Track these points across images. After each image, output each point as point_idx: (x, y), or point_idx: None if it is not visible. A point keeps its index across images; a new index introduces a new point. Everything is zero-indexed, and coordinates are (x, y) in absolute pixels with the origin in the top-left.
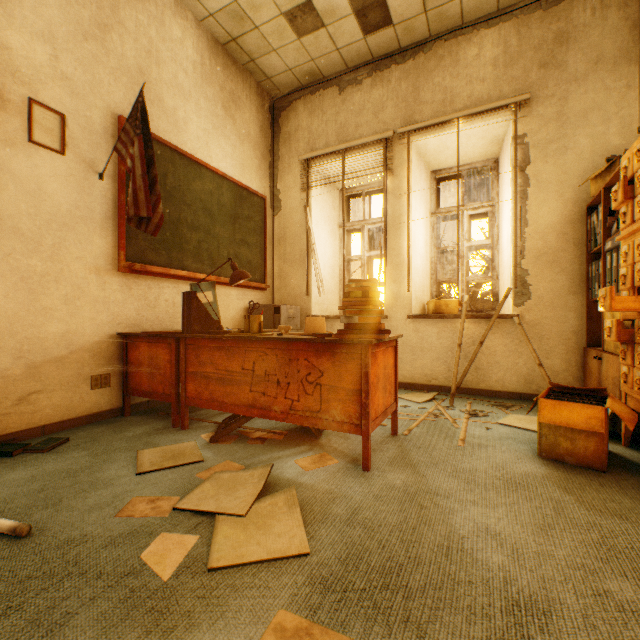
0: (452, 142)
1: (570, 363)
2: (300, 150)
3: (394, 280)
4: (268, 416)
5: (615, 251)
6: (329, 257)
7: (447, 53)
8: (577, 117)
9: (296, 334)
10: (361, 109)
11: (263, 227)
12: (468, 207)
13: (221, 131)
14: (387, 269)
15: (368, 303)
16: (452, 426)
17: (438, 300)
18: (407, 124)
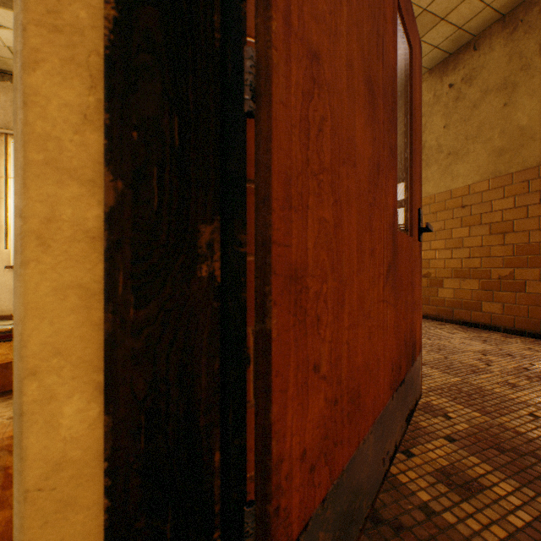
0: None
1: None
2: None
3: None
4: None
5: None
6: None
7: None
8: None
9: None
10: None
11: None
12: None
13: None
14: None
15: None
16: None
17: None
18: (7, 127)
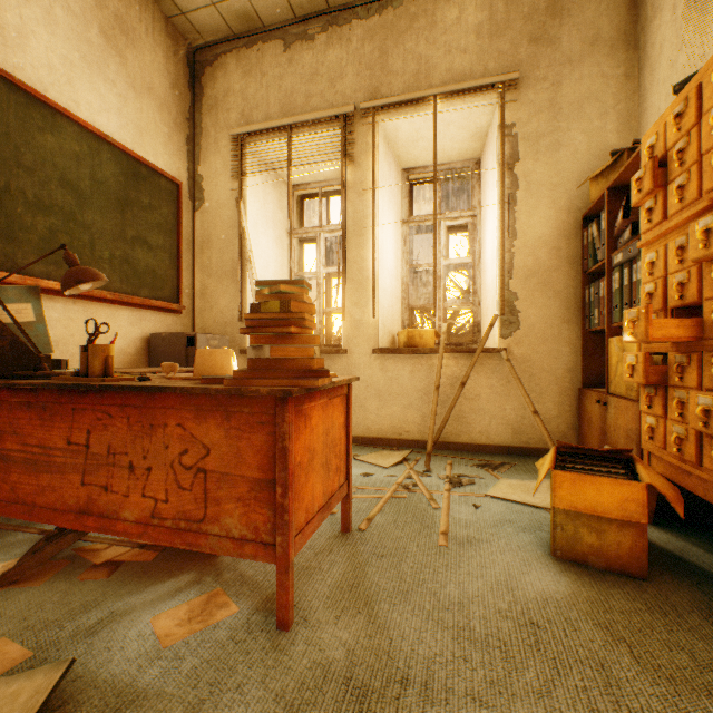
0: (428, 130)
1: (564, 408)
2: (231, 122)
3: (356, 303)
4: (113, 530)
5: (627, 265)
6: (274, 272)
7: (422, 12)
8: (572, 107)
9: (176, 378)
10: (313, 74)
11: (176, 224)
12: (446, 216)
13: (98, 68)
14: (347, 288)
15: (291, 322)
16: (429, 506)
17: (411, 330)
18: (372, 99)
